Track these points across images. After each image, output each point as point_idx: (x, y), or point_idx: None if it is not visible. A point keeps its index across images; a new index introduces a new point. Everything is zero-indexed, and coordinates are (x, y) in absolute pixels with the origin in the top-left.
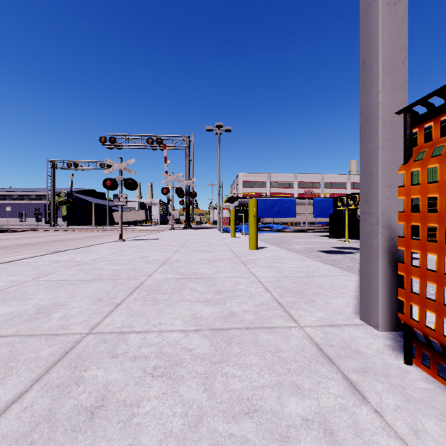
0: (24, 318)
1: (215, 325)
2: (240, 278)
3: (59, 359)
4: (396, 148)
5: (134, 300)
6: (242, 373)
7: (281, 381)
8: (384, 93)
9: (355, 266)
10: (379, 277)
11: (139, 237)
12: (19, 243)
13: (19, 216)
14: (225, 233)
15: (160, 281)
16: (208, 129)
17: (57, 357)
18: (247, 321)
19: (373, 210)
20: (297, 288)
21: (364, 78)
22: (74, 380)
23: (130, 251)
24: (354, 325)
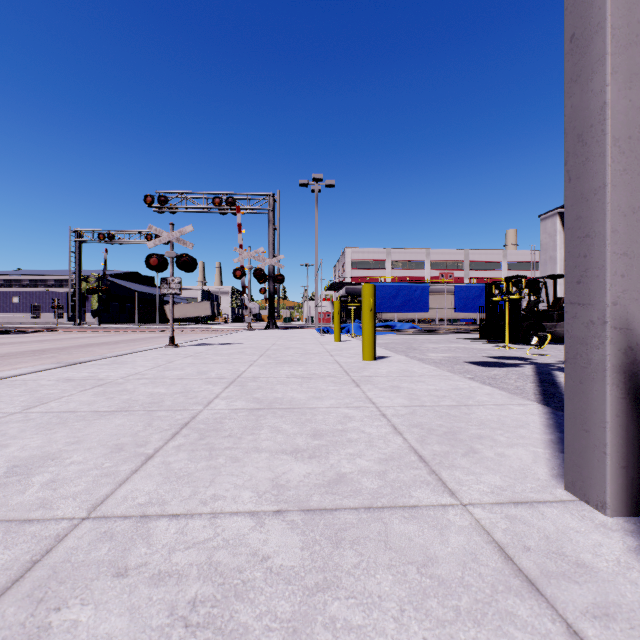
0: None
1: (311, 502)
2: (352, 408)
3: (15, 581)
4: (638, 186)
5: (177, 448)
6: (365, 618)
7: None
8: (616, 86)
9: (528, 387)
10: (607, 419)
11: (199, 341)
12: (24, 350)
13: (31, 310)
14: (326, 335)
15: (223, 413)
16: (301, 184)
17: (12, 575)
18: (366, 493)
19: (593, 297)
20: (446, 426)
21: (573, 65)
22: (28, 637)
23: (183, 362)
24: (558, 501)
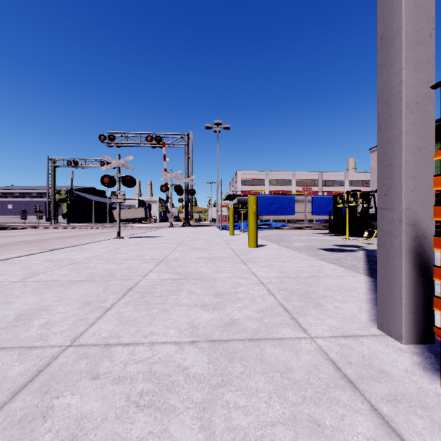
0: (0, 326)
1: (214, 336)
2: (241, 278)
3: (29, 381)
4: (422, 134)
5: (126, 303)
6: (247, 402)
7: (296, 415)
8: (408, 70)
9: (359, 265)
10: (402, 282)
11: (137, 234)
12: (17, 240)
13: (21, 213)
14: (224, 231)
15: (155, 281)
16: (207, 127)
17: (27, 378)
18: (249, 330)
19: (394, 204)
20: (303, 290)
21: (382, 55)
22: (41, 412)
23: (127, 249)
24: (372, 335)
